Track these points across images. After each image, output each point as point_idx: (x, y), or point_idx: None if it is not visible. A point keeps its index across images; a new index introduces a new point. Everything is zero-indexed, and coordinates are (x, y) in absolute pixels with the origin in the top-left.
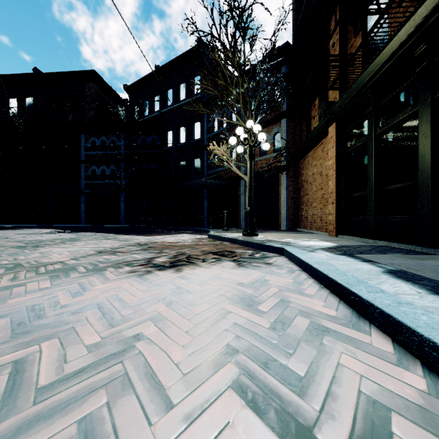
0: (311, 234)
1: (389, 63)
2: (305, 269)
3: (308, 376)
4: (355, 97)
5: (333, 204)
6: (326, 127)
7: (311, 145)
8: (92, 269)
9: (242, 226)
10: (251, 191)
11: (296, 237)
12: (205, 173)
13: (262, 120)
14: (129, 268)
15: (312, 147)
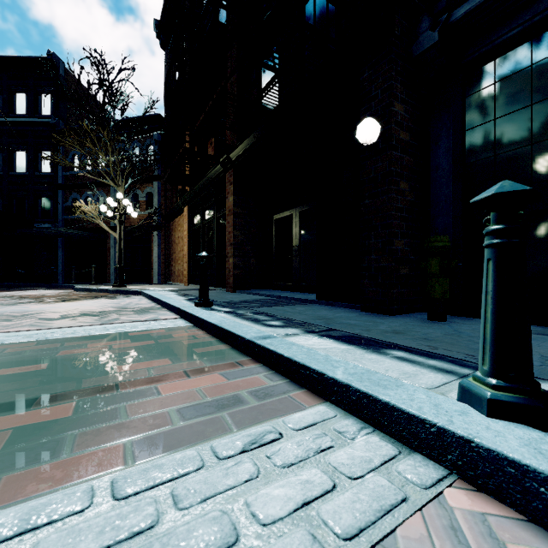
0: (173, 285)
1: (205, 189)
2: (147, 297)
3: (130, 307)
4: (195, 196)
5: (186, 263)
6: (183, 207)
7: (176, 214)
8: (4, 305)
9: (112, 281)
10: (121, 251)
11: (158, 287)
12: (60, 218)
13: (135, 176)
14: (34, 303)
15: (177, 215)
